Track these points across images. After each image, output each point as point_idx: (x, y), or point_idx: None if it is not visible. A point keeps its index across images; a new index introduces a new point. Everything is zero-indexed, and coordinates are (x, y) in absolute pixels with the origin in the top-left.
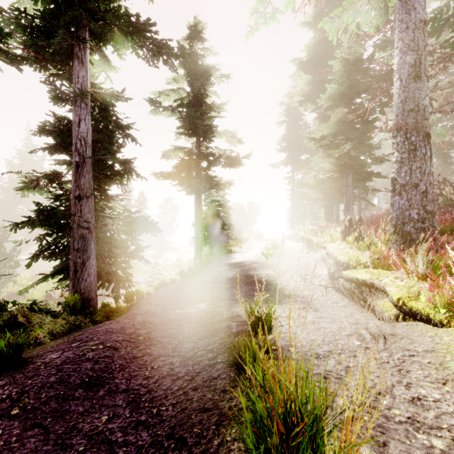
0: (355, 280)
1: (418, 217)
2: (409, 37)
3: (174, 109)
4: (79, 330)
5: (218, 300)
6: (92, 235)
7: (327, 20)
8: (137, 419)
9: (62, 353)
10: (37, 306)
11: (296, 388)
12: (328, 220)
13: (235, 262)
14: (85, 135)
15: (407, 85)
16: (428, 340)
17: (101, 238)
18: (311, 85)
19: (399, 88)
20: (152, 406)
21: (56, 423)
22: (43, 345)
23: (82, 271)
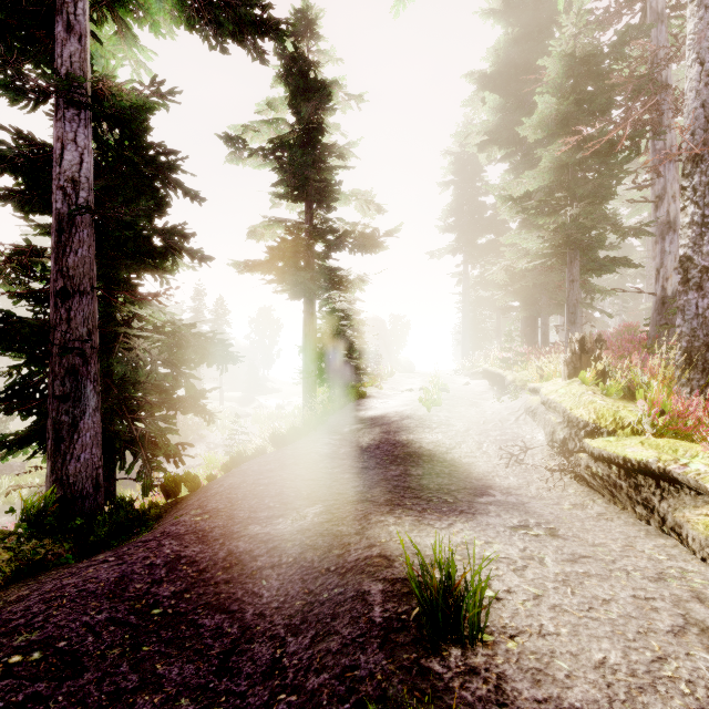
0: (622, 461)
1: None
2: None
3: (267, 154)
4: (35, 577)
5: (341, 501)
6: (92, 368)
7: None
8: None
9: None
10: None
11: None
12: (529, 342)
13: (373, 415)
14: (77, 169)
15: None
16: None
17: (119, 374)
18: (501, 113)
19: (696, 78)
20: None
21: None
22: None
23: (71, 440)
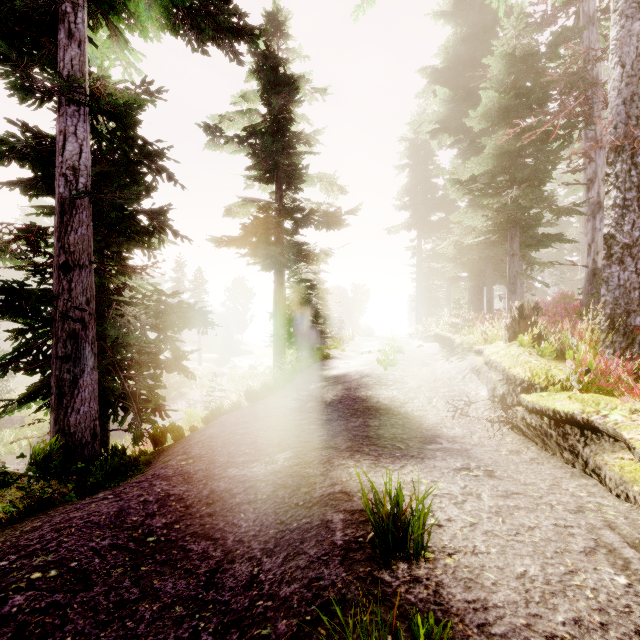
0: (552, 413)
1: None
2: None
3: (242, 141)
4: (44, 512)
5: (308, 448)
6: (90, 332)
7: None
8: None
9: None
10: None
11: None
12: (475, 309)
13: (336, 374)
14: (77, 159)
15: (635, 72)
16: None
17: (113, 338)
18: (450, 105)
19: (618, 79)
20: None
21: None
22: None
23: (72, 395)
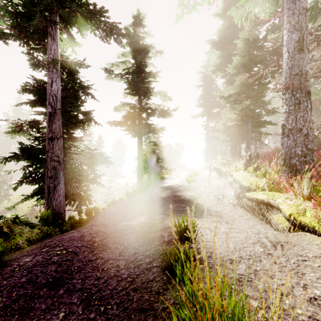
0: (256, 200)
1: (302, 153)
2: (295, 21)
3: (122, 76)
4: (50, 237)
5: (154, 214)
6: (61, 166)
7: (234, 9)
8: (88, 316)
9: (34, 257)
10: (19, 220)
11: (221, 303)
12: (233, 155)
13: (167, 185)
14: (56, 92)
15: (293, 56)
16: (315, 248)
17: (69, 169)
18: (221, 58)
19: (287, 58)
20: (100, 304)
21: (22, 319)
22: (21, 250)
23: (54, 193)
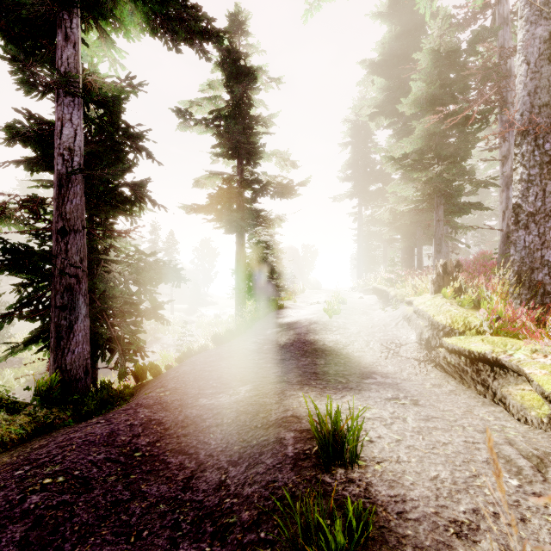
0: (468, 353)
1: None
2: (541, 0)
3: (208, 123)
4: (48, 433)
5: (265, 382)
6: (83, 286)
7: None
8: None
9: None
10: None
11: None
12: (408, 266)
13: (289, 321)
14: (72, 141)
15: (538, 69)
16: None
17: (101, 290)
18: (386, 92)
19: (524, 74)
20: None
21: None
22: None
23: (68, 338)
